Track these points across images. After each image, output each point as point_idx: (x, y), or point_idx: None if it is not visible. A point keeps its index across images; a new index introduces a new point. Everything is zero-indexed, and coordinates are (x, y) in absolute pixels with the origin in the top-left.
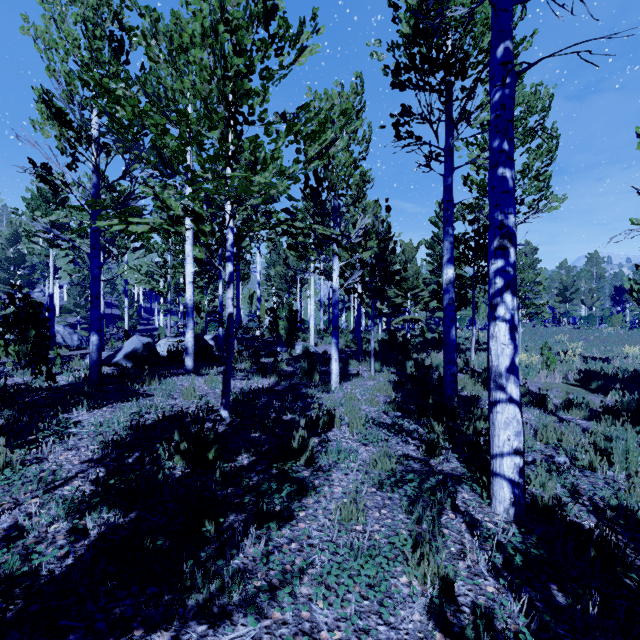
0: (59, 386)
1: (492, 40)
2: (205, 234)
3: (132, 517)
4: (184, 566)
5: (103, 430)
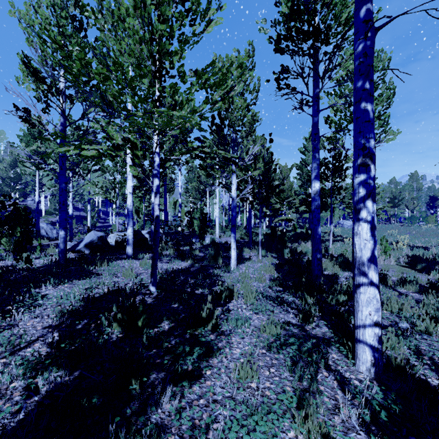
0: (35, 267)
1: (356, 4)
2: (138, 157)
3: (76, 375)
4: (110, 426)
5: (63, 302)
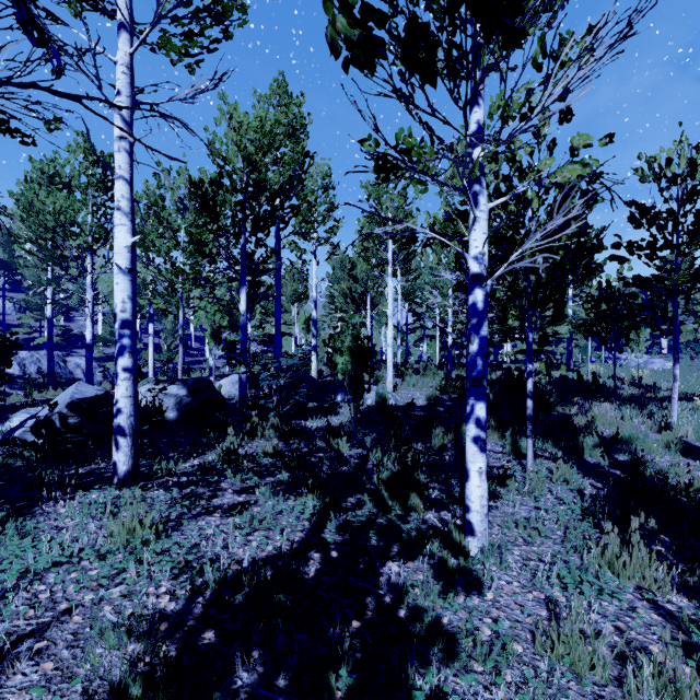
0: None
1: None
2: None
3: None
4: None
5: None
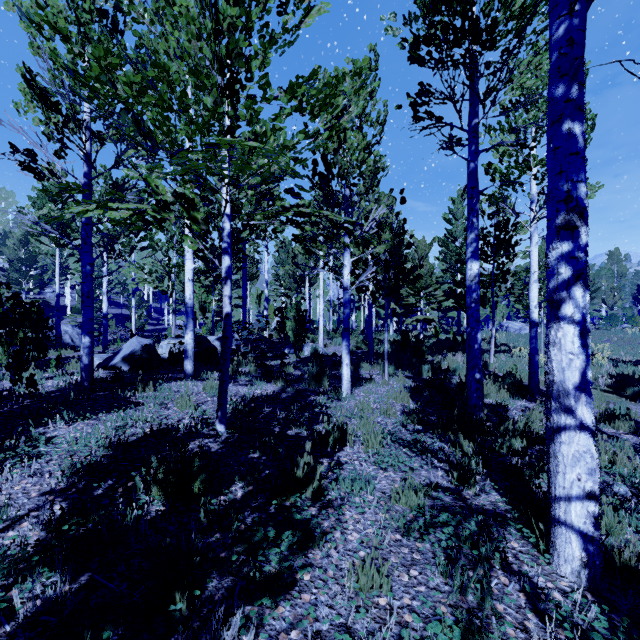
0: (44, 393)
1: None
2: (197, 222)
3: (82, 582)
4: None
5: (78, 449)
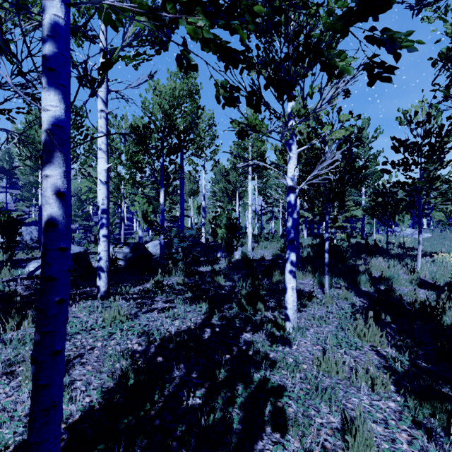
0: None
1: None
2: None
3: None
4: None
5: None
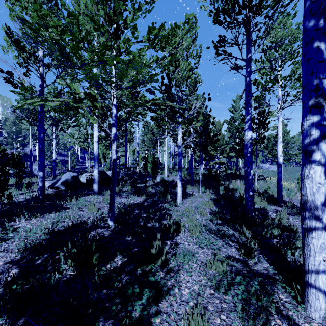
0: (17, 202)
1: None
2: (97, 108)
3: (20, 324)
4: None
5: (30, 235)
